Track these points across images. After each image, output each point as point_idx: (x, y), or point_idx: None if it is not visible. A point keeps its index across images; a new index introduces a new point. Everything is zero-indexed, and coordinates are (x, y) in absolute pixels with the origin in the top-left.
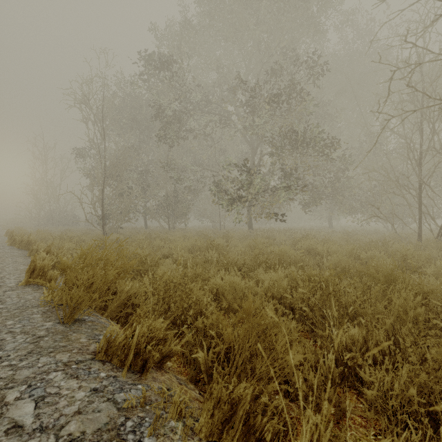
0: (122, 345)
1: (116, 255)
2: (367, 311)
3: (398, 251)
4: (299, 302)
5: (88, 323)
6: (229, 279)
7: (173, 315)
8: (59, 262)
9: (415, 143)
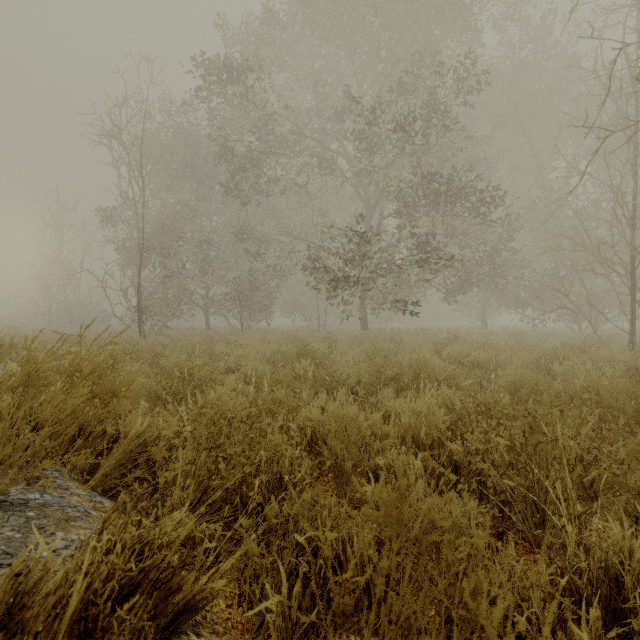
0: (51, 605)
1: (100, 364)
2: (630, 481)
3: (620, 360)
4: (477, 459)
5: (28, 512)
6: (336, 410)
7: (223, 487)
8: (40, 378)
9: (626, 192)
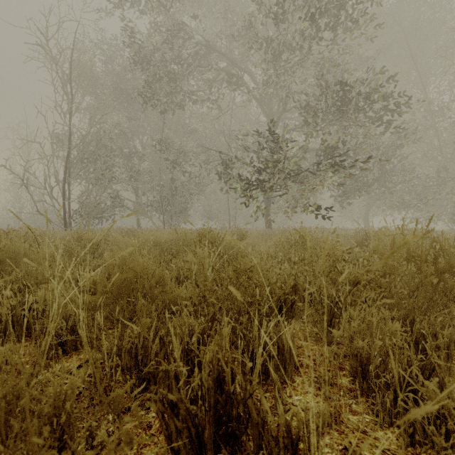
0: None
1: None
2: None
3: None
4: None
5: None
6: None
7: None
8: None
9: None
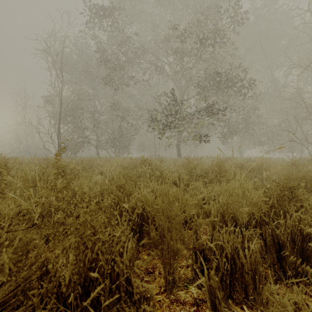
0: None
1: None
2: None
3: None
4: None
5: None
6: (163, 192)
7: (13, 285)
8: None
9: None
